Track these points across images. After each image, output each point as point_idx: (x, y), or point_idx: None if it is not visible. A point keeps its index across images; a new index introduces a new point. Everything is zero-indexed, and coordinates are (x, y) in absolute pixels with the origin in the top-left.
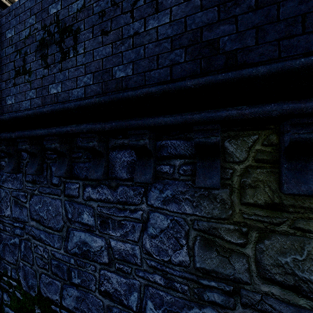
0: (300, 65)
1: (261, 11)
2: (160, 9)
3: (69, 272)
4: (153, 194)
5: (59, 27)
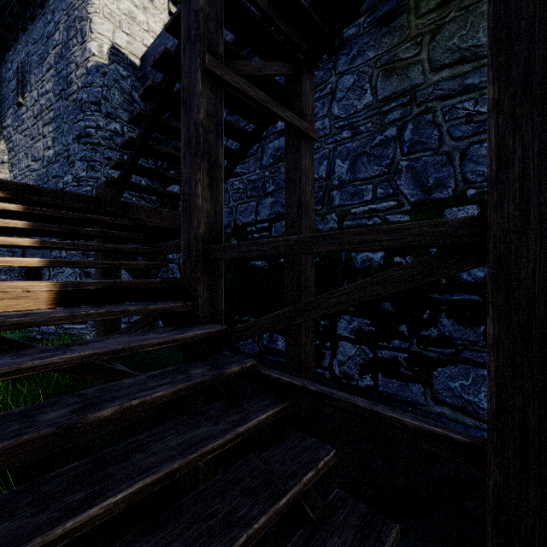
0: None
1: None
2: None
3: (264, 186)
4: (341, 62)
5: None
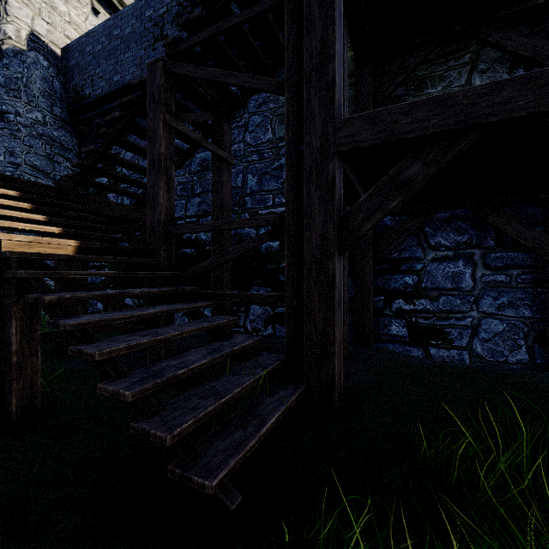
0: None
1: None
2: None
3: (192, 188)
4: (252, 105)
5: (191, 2)
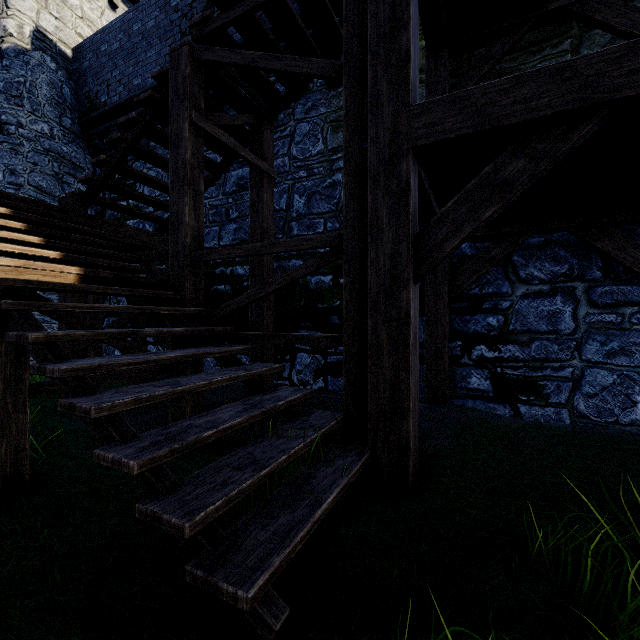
0: None
1: None
2: None
3: (227, 212)
4: (298, 110)
5: None
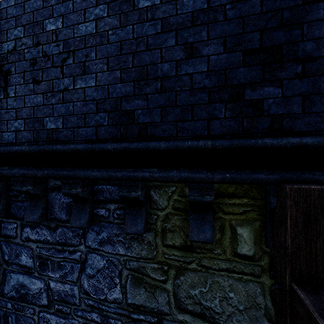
0: (188, 146)
1: (164, 95)
2: (87, 71)
3: (5, 318)
4: (90, 236)
5: None
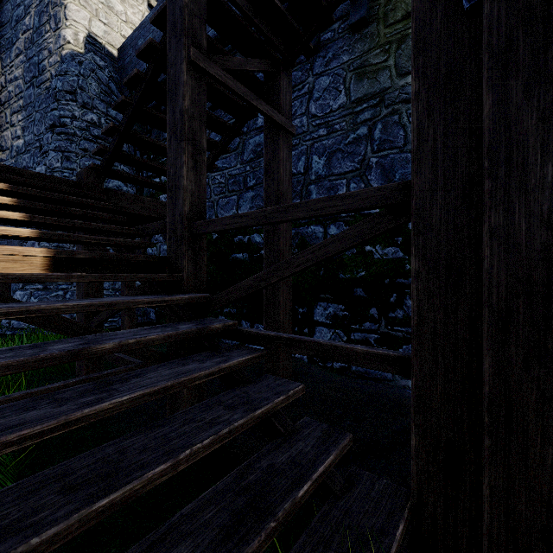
0: None
1: None
2: None
3: (245, 180)
4: (317, 64)
5: None
